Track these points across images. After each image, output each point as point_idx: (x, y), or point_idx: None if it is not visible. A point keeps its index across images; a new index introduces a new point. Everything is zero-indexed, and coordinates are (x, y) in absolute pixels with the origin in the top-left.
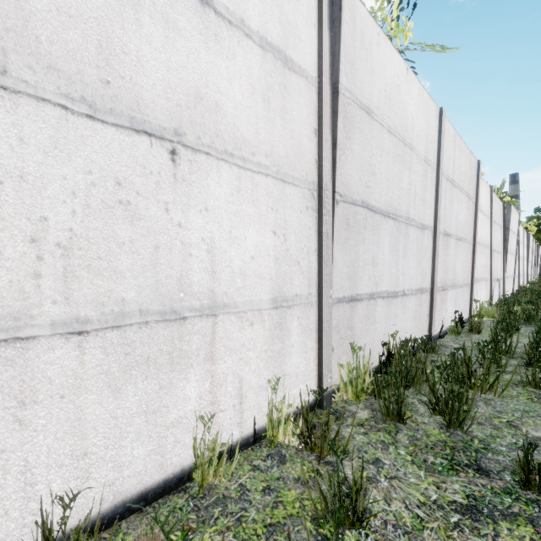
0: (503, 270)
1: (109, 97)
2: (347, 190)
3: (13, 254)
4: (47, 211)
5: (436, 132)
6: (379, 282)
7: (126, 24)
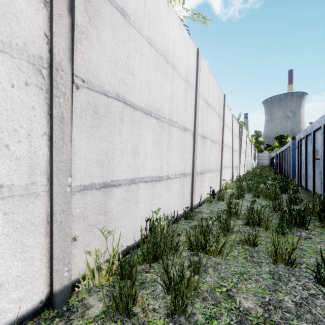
0: (239, 161)
1: None
2: (95, 79)
3: None
4: None
5: (195, 64)
6: (142, 169)
7: None
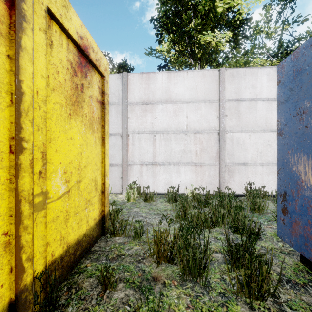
0: None
1: (266, 127)
2: None
3: (255, 153)
4: (258, 147)
5: None
6: None
7: (269, 114)
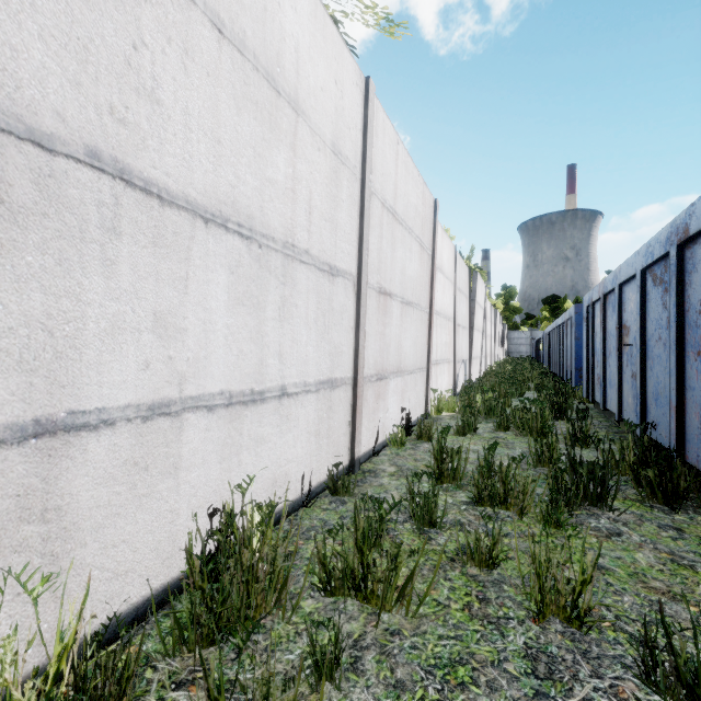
0: (469, 349)
1: None
2: None
3: None
4: None
5: (360, 115)
6: (194, 374)
7: None
